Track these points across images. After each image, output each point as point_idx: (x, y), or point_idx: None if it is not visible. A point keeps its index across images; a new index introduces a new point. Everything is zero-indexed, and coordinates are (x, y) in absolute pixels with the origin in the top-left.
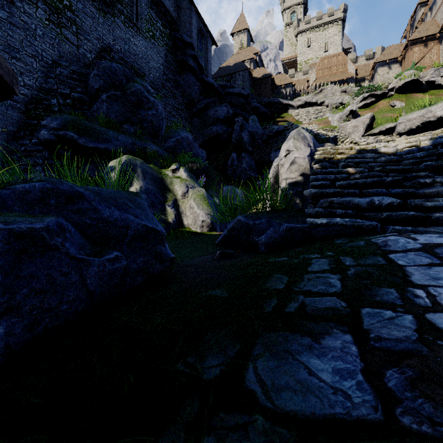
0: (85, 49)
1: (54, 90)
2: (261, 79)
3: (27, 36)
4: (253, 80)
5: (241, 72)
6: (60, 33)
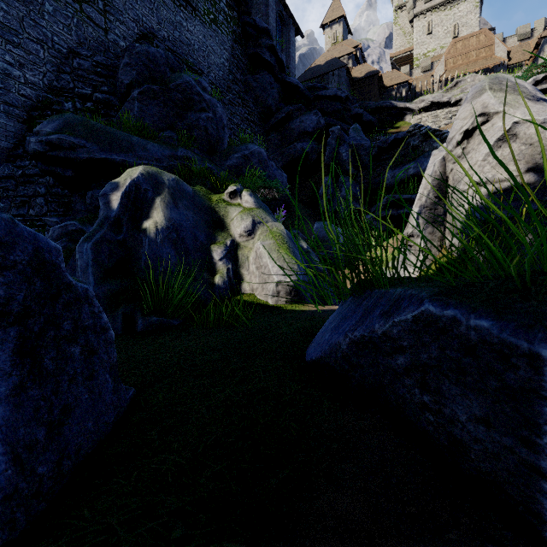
0: (117, 34)
1: (69, 90)
2: (364, 79)
3: (30, 12)
4: (353, 82)
5: (335, 71)
6: (80, 10)
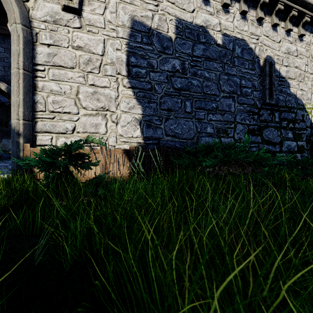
0: None
1: None
2: None
3: None
4: None
5: None
6: None
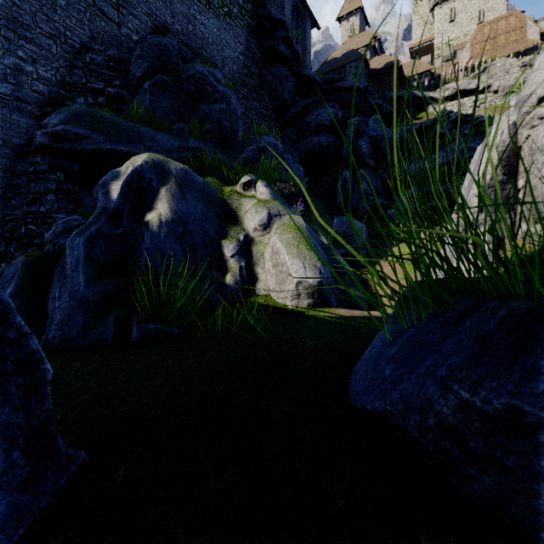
0: (130, 28)
1: (82, 85)
2: (383, 70)
3: (42, 7)
4: (371, 73)
5: (353, 63)
6: (93, 4)
